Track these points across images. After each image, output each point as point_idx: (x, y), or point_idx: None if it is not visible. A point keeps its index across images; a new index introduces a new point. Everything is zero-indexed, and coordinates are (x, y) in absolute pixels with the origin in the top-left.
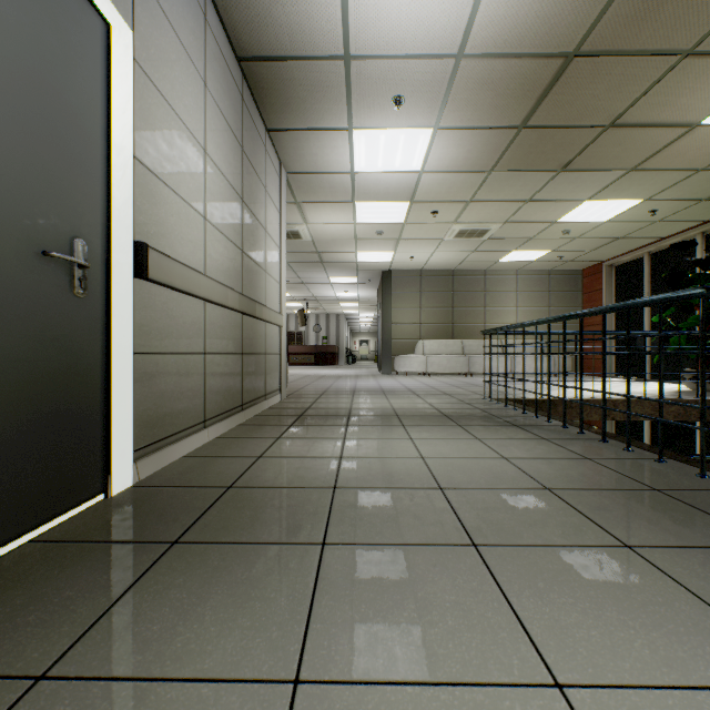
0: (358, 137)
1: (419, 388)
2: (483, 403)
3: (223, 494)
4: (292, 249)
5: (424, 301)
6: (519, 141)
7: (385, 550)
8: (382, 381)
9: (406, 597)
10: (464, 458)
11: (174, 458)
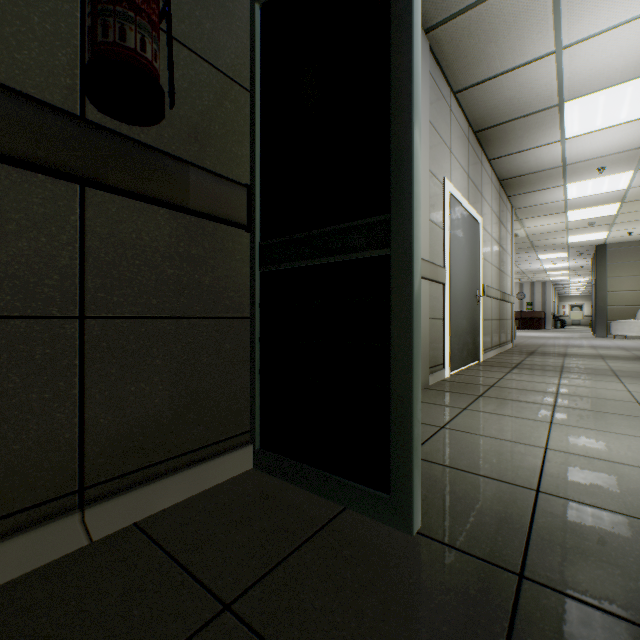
0: (570, 186)
1: (631, 347)
2: None
3: (518, 364)
4: None
5: None
6: None
7: (582, 373)
8: (593, 341)
9: (587, 376)
10: (633, 367)
11: (487, 358)
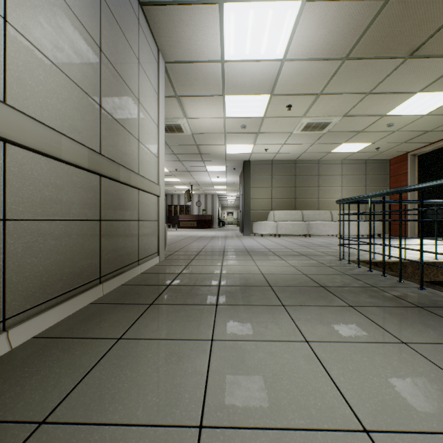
0: (228, 13)
1: (277, 248)
2: (344, 266)
3: None
4: (177, 142)
5: (274, 182)
6: (381, 18)
7: None
8: (245, 241)
9: None
10: None
11: None
